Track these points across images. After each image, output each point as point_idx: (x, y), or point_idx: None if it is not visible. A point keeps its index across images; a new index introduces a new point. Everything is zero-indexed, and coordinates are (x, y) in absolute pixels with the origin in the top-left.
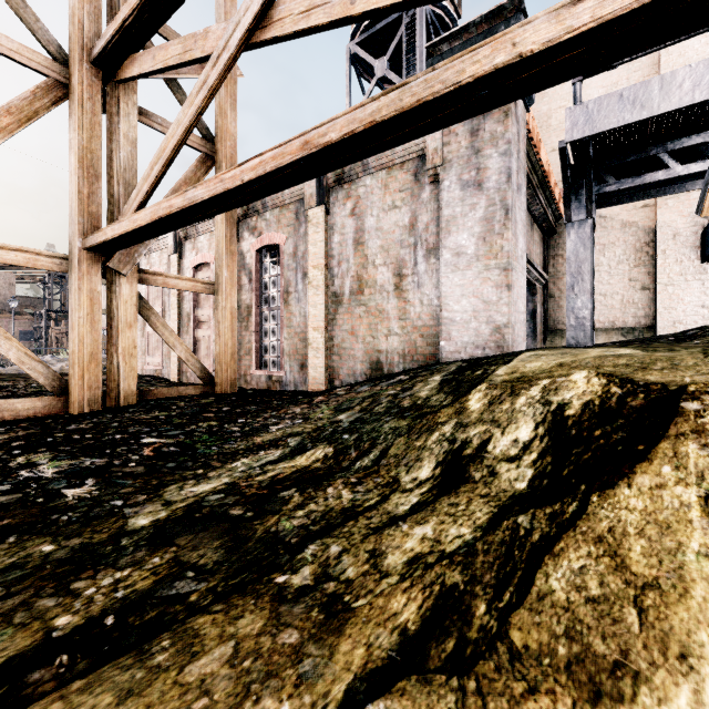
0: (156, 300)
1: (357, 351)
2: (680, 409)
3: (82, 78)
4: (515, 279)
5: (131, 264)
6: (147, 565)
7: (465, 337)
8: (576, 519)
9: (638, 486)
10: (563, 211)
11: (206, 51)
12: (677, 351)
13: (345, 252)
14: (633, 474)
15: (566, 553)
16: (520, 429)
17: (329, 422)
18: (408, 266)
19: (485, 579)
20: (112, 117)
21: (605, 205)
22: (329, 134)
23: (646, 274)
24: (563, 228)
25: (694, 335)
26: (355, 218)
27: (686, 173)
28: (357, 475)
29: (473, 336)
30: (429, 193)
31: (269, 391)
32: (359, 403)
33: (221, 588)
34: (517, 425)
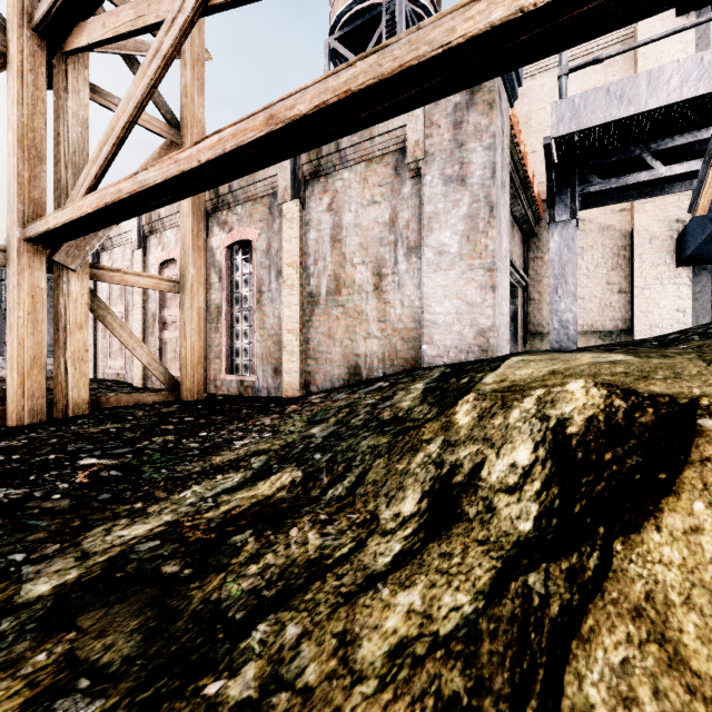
0: (119, 299)
1: (334, 355)
2: (698, 427)
3: (22, 46)
4: (500, 280)
5: (81, 258)
6: (25, 668)
7: (448, 340)
8: (601, 578)
9: (669, 530)
10: (542, 213)
11: (161, 16)
12: (673, 358)
13: (321, 249)
14: (659, 513)
15: (598, 636)
16: (517, 450)
17: (300, 437)
18: (388, 265)
19: (496, 686)
20: (59, 93)
21: (586, 207)
22: (297, 106)
23: (623, 277)
24: (542, 231)
25: (677, 339)
26: (332, 214)
27: (669, 174)
28: (328, 510)
29: (456, 339)
30: (410, 188)
31: (240, 397)
32: (335, 414)
33: (122, 710)
34: (514, 446)
